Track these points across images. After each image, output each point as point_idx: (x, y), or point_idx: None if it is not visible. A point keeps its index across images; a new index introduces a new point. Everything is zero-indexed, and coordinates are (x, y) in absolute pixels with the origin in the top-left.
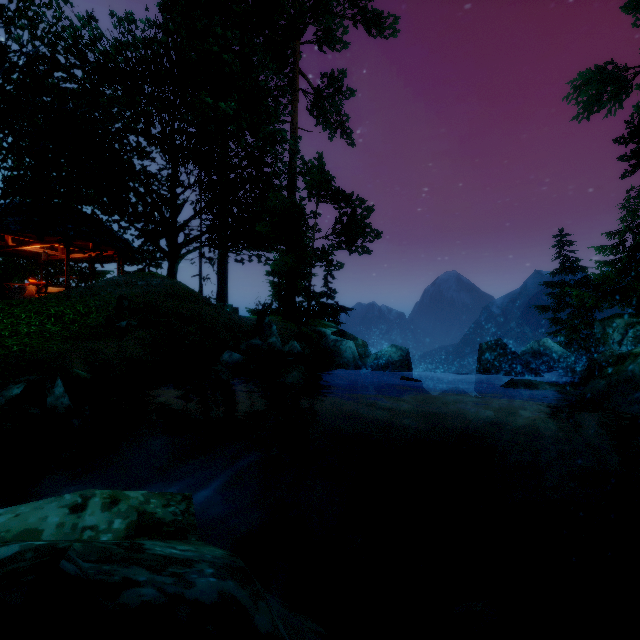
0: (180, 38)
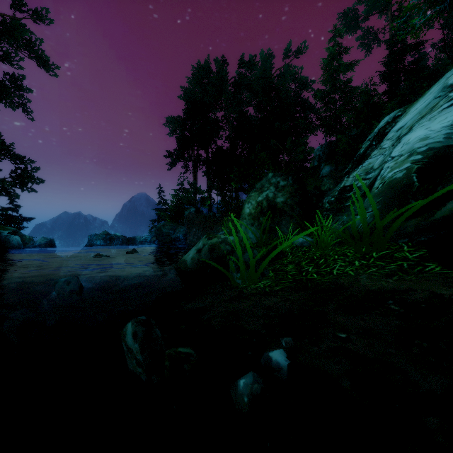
0: None
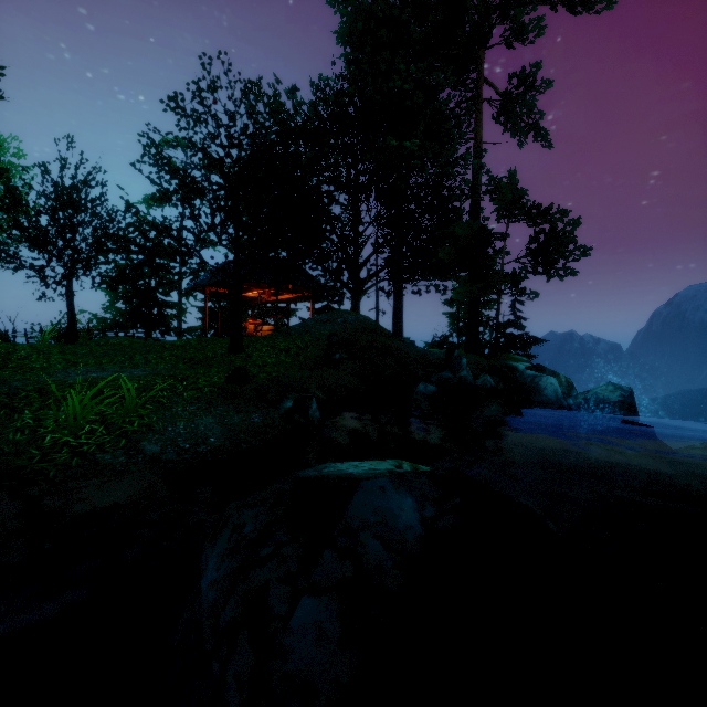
0: (366, 85)
